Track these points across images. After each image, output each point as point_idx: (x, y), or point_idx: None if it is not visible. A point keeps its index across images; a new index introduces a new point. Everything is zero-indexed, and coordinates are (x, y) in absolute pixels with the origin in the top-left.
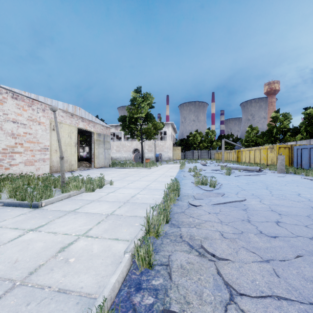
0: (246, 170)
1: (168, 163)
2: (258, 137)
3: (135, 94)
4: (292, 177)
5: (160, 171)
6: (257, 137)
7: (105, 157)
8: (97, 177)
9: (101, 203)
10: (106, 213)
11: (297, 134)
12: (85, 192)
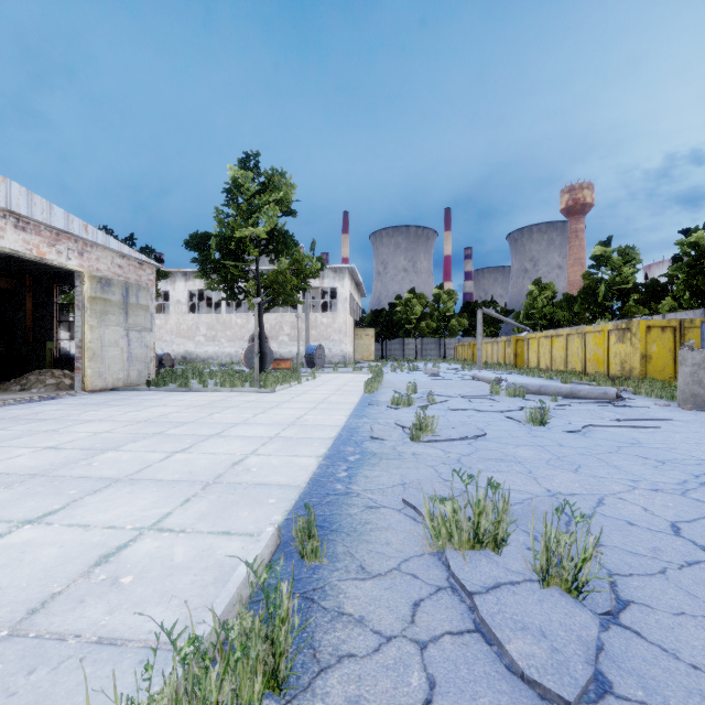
0: (572, 398)
1: (338, 371)
2: (556, 306)
3: (241, 172)
4: None
5: (296, 403)
6: (555, 307)
7: (130, 355)
8: None
9: None
10: None
11: (657, 298)
12: None
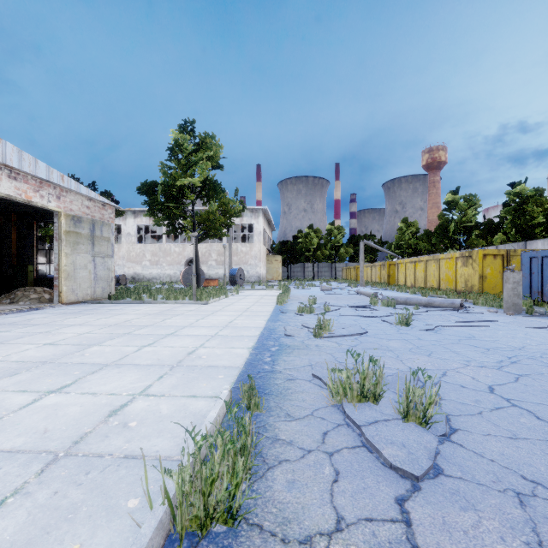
0: (429, 307)
1: (255, 288)
2: (419, 239)
3: (181, 135)
4: None
5: (227, 312)
6: (418, 240)
7: (96, 275)
8: None
9: None
10: None
11: (492, 234)
12: None
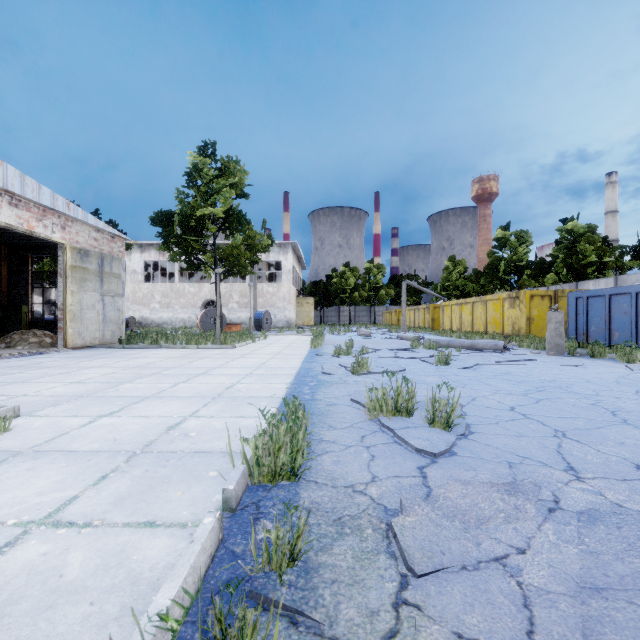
0: (472, 350)
1: (284, 334)
2: (467, 279)
3: (200, 158)
4: (604, 368)
5: (257, 355)
6: (466, 280)
7: (105, 317)
8: None
9: None
10: None
11: (544, 274)
12: None
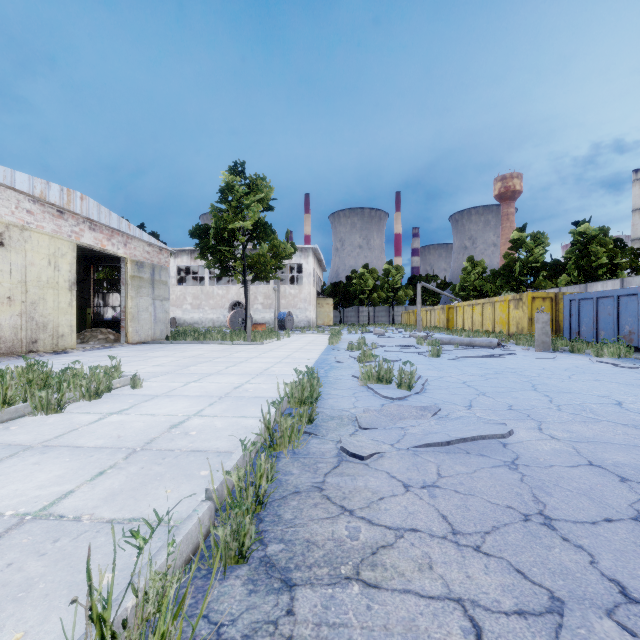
0: (471, 346)
1: (305, 333)
2: (485, 280)
3: (231, 177)
4: (571, 360)
5: (283, 349)
6: (484, 281)
7: (155, 318)
8: (99, 368)
9: (48, 457)
10: (17, 514)
11: (559, 275)
12: (32, 416)
